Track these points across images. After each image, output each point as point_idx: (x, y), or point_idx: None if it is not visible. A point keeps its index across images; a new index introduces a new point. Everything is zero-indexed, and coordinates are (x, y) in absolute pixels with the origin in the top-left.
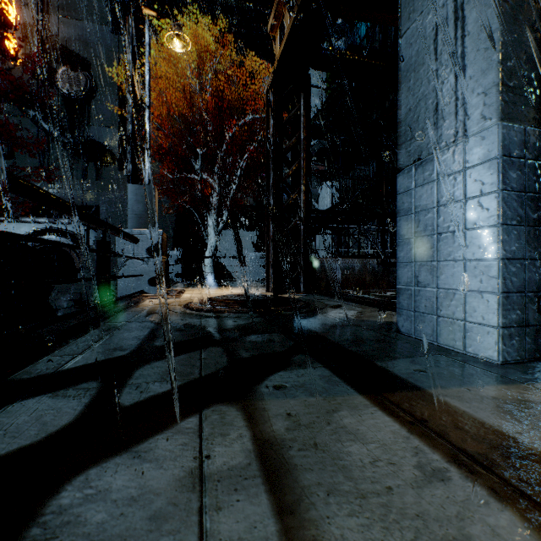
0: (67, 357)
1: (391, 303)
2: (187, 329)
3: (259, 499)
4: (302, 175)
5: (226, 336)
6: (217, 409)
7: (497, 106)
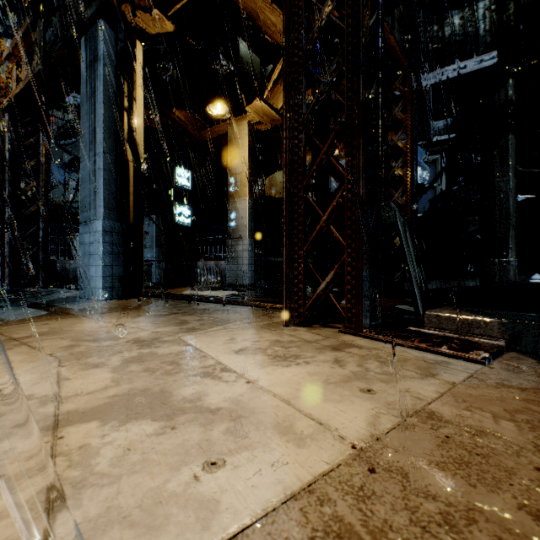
0: None
1: None
2: None
3: None
4: (41, 193)
5: None
6: None
7: (102, 214)
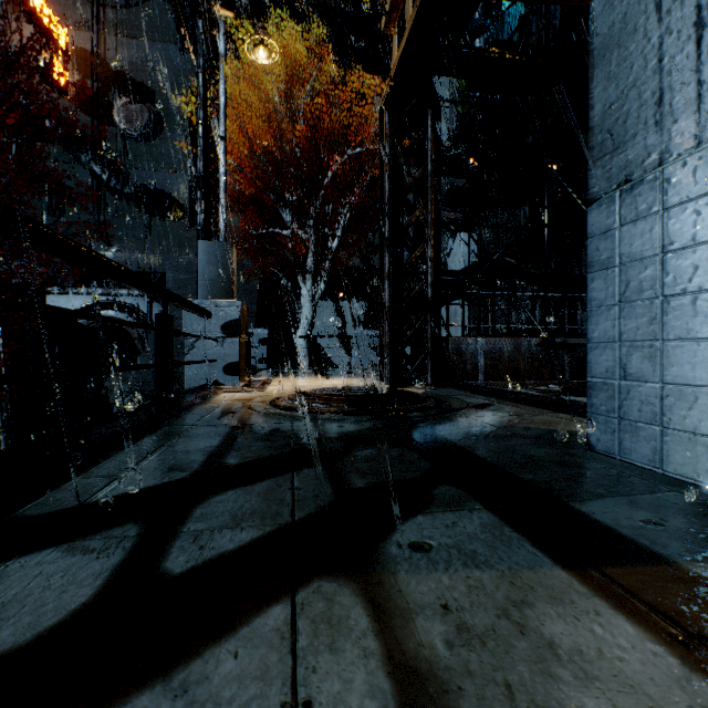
0: (103, 481)
1: (564, 401)
2: (273, 437)
3: None
4: (429, 222)
5: (328, 449)
6: (321, 589)
7: None
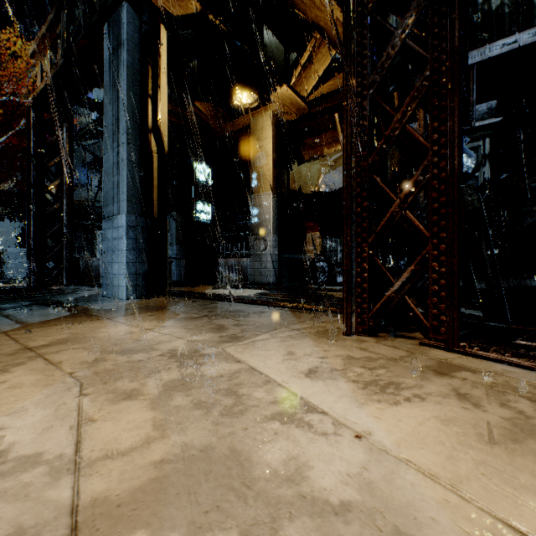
0: None
1: None
2: None
3: (2, 318)
4: (65, 190)
5: None
6: None
7: (126, 207)
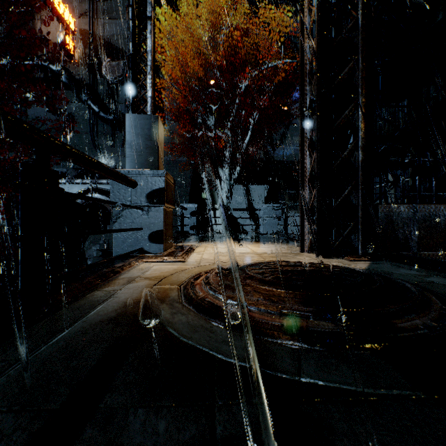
0: None
1: None
2: None
3: None
4: (360, 80)
5: None
6: None
7: None
